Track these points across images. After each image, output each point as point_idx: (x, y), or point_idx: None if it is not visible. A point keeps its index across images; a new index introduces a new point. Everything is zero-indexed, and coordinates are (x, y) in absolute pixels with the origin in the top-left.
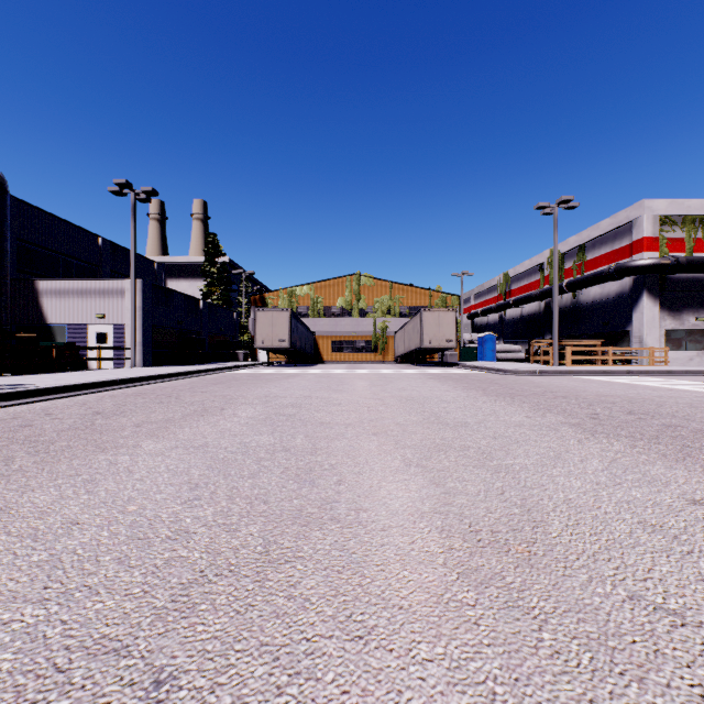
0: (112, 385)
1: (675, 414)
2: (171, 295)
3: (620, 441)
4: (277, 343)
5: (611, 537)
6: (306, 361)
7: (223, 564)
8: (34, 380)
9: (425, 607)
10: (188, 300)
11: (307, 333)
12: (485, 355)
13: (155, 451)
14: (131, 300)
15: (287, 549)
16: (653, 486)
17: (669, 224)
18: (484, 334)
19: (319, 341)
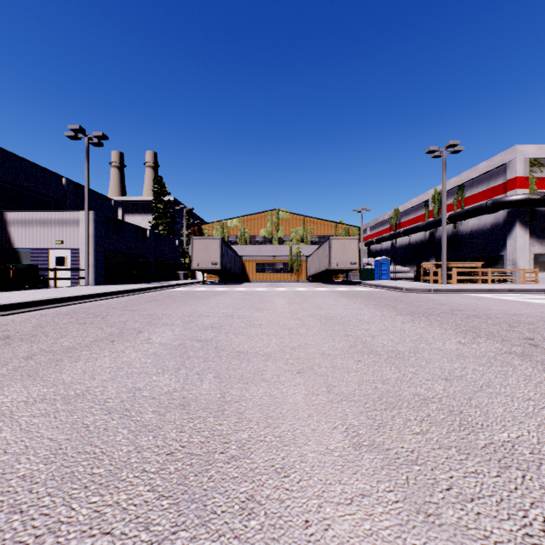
0: (52, 303)
1: None
2: (121, 225)
3: None
4: (210, 265)
5: None
6: (235, 280)
7: None
8: None
9: None
10: (136, 230)
11: (236, 257)
12: (381, 275)
13: (6, 408)
14: (85, 229)
15: None
16: None
17: (537, 166)
18: (380, 258)
19: (246, 264)
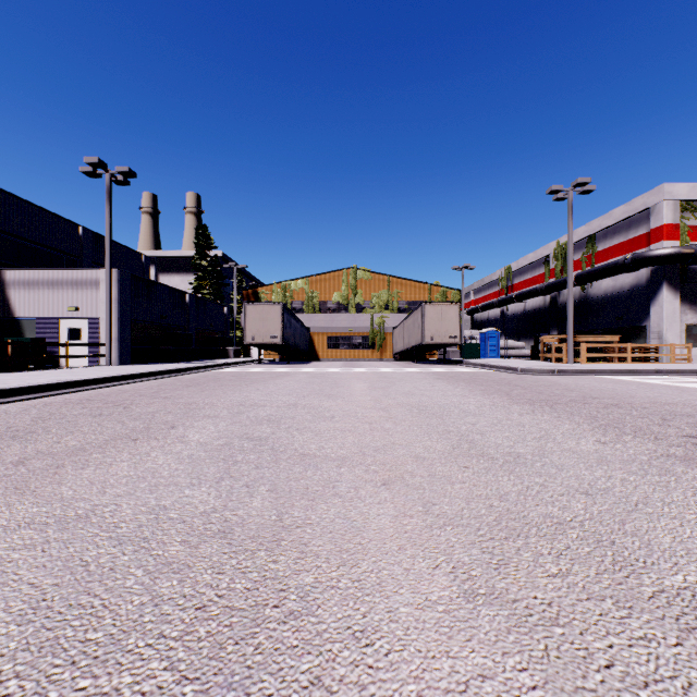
0: (61, 388)
1: None
2: (153, 287)
3: None
4: (268, 339)
5: None
6: (300, 358)
7: None
8: None
9: None
10: (173, 293)
11: (301, 329)
12: (488, 352)
13: None
14: (106, 292)
15: None
16: None
17: (690, 211)
18: (487, 330)
19: (314, 337)
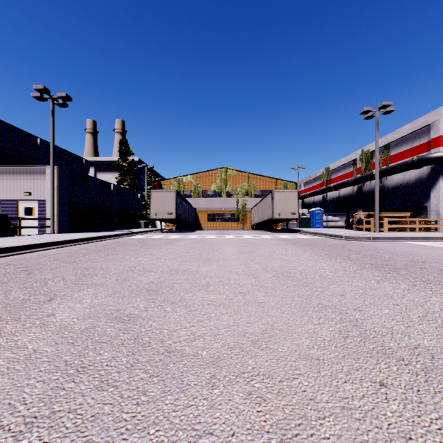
0: None
1: None
2: (86, 179)
3: None
4: (166, 215)
5: None
6: (189, 228)
7: None
8: None
9: None
10: (101, 184)
11: (190, 208)
12: (315, 224)
13: None
14: (50, 182)
15: None
16: None
17: None
18: (314, 209)
19: (199, 214)
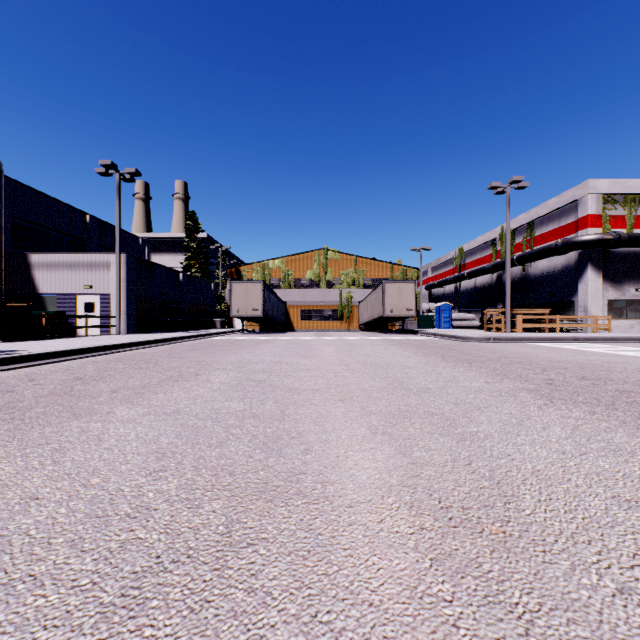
0: (96, 351)
1: (626, 379)
2: (153, 268)
3: (579, 407)
4: (251, 312)
5: (586, 514)
6: (278, 328)
7: (182, 548)
8: (23, 346)
9: (397, 604)
10: (169, 273)
11: (279, 303)
12: (442, 323)
13: (127, 418)
14: (116, 273)
15: (250, 529)
16: (620, 456)
17: (611, 203)
18: (441, 304)
19: (290, 310)
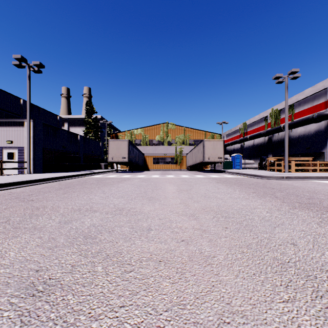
0: None
1: None
2: (57, 130)
3: None
4: (121, 159)
5: None
6: (139, 169)
7: None
8: None
9: None
10: (70, 134)
11: (139, 154)
12: (235, 166)
13: None
14: (27, 132)
15: None
16: None
17: None
18: (235, 154)
19: (146, 158)
